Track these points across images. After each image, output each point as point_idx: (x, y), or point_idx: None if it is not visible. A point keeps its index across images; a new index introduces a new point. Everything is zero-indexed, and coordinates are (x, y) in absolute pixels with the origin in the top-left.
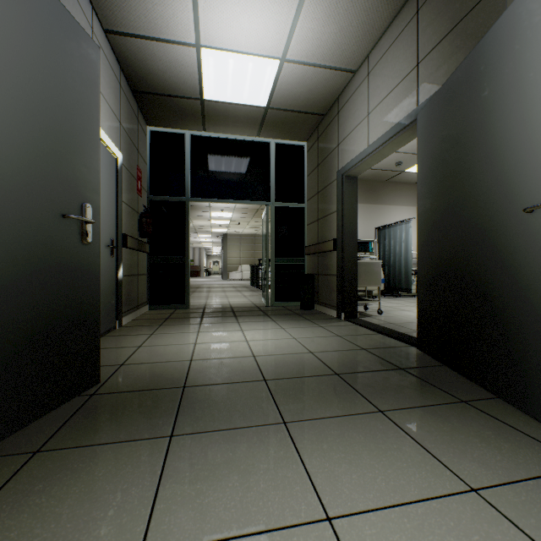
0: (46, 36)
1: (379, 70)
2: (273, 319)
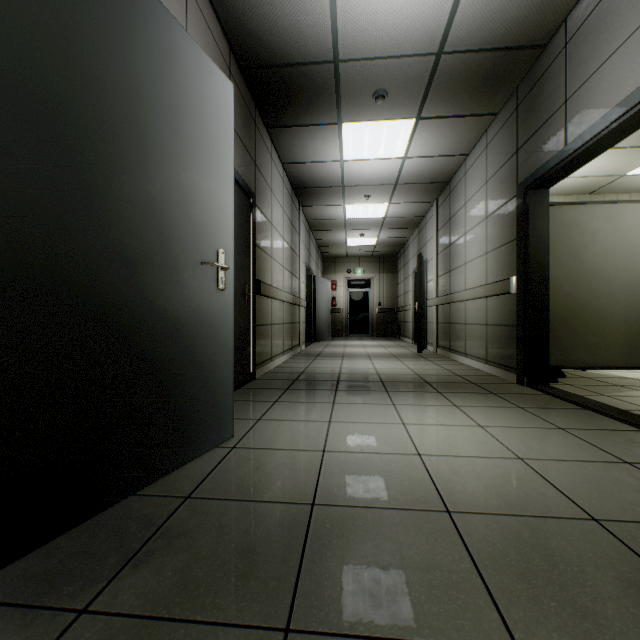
0: None
1: None
2: None
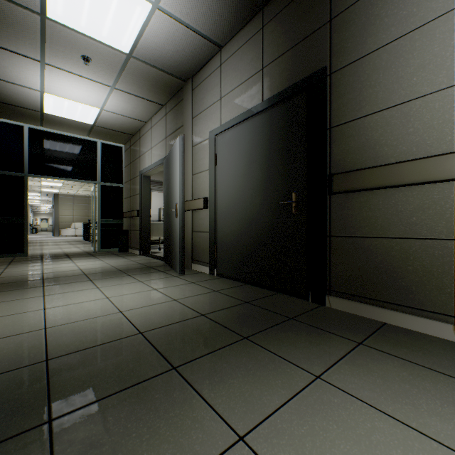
0: None
1: (155, 129)
2: (97, 257)
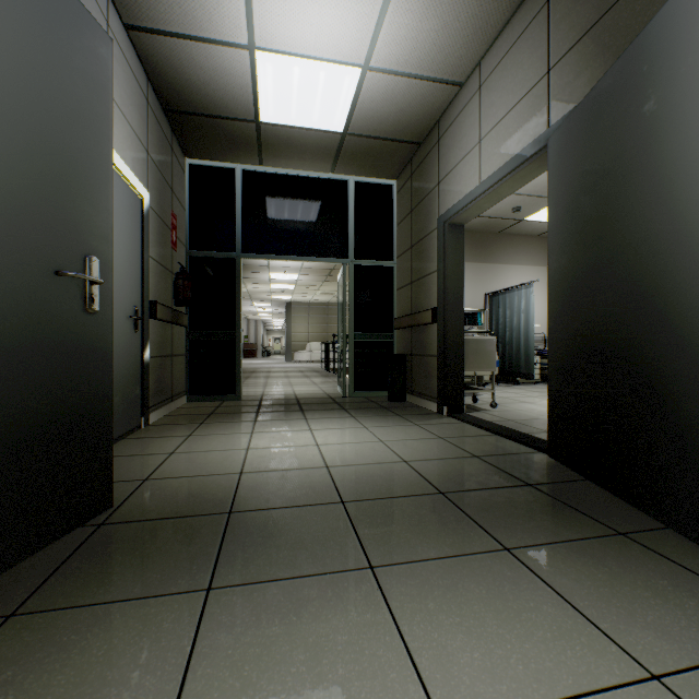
0: (31, 16)
1: (495, 81)
2: (352, 414)
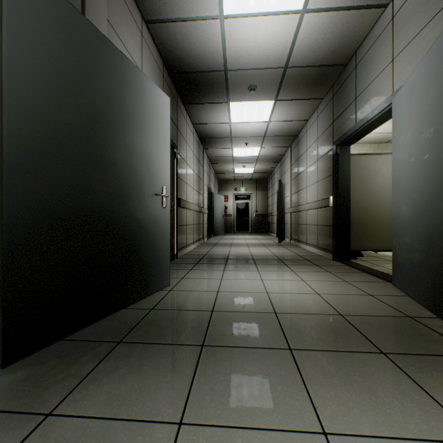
0: None
1: None
2: None
